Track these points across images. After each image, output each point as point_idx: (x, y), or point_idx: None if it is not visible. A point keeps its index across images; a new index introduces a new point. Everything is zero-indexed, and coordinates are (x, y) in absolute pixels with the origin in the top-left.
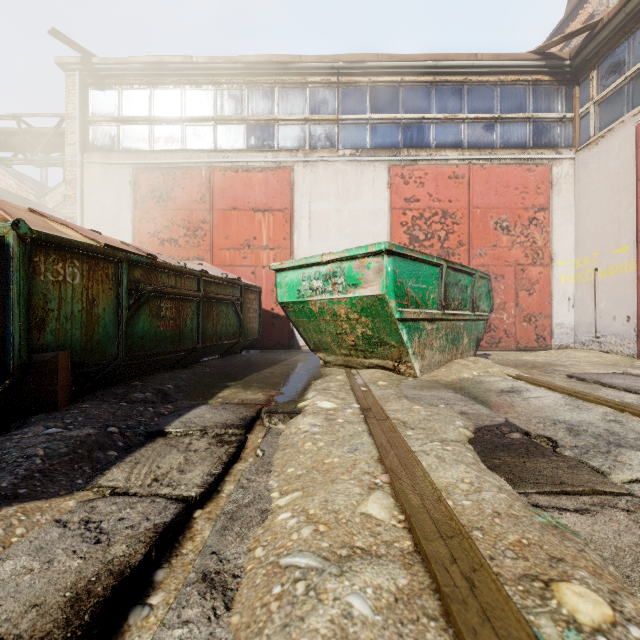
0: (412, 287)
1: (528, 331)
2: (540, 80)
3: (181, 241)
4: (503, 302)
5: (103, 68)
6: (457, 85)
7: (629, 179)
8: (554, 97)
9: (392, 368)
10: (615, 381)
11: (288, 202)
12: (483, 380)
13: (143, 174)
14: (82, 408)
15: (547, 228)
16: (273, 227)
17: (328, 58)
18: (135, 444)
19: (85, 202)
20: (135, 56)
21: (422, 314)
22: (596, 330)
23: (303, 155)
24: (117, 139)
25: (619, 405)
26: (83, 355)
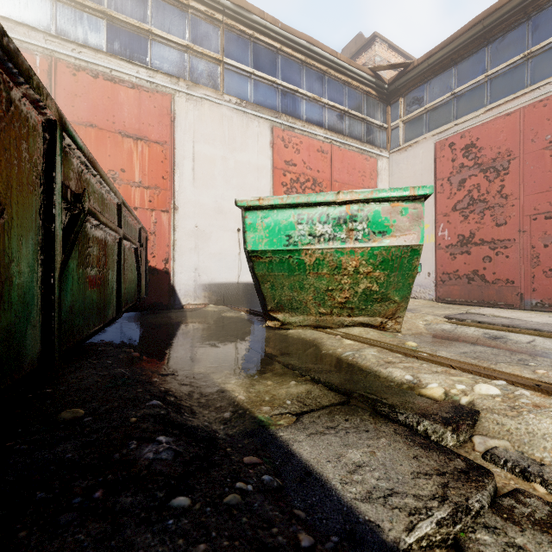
0: None
1: None
2: (370, 93)
3: None
4: None
5: None
6: (321, 73)
7: (430, 178)
8: (377, 109)
9: (377, 325)
10: (483, 319)
11: (168, 135)
12: (444, 328)
13: None
14: None
15: None
16: (148, 161)
17: None
18: None
19: None
20: None
21: None
22: None
23: (186, 86)
24: None
25: None
26: None
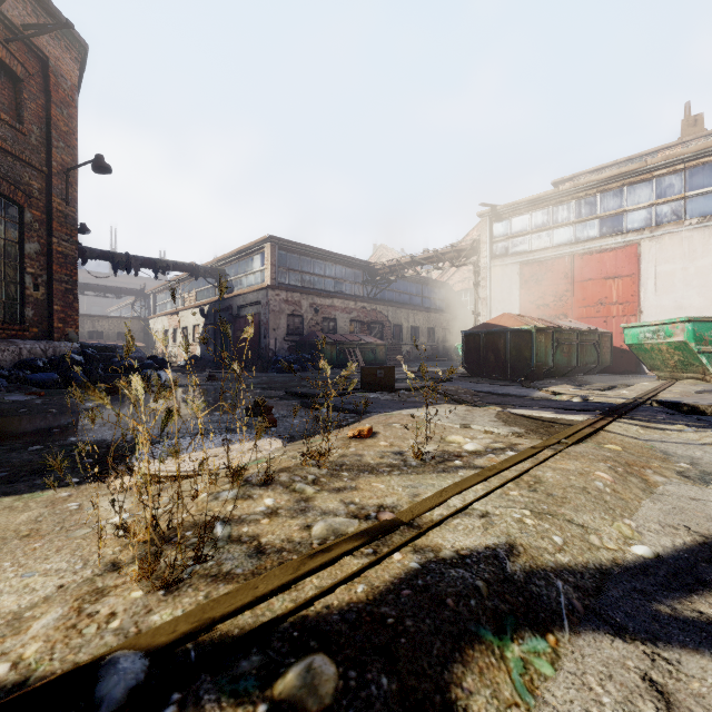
0: (710, 336)
1: None
2: None
3: (550, 305)
4: None
5: (502, 211)
6: None
7: None
8: None
9: (701, 378)
10: None
11: (635, 269)
12: None
13: (526, 267)
14: (550, 380)
15: None
16: (621, 288)
17: (673, 156)
18: (575, 386)
19: (491, 288)
20: (521, 199)
21: None
22: None
23: (649, 232)
24: (509, 248)
25: None
26: (544, 365)
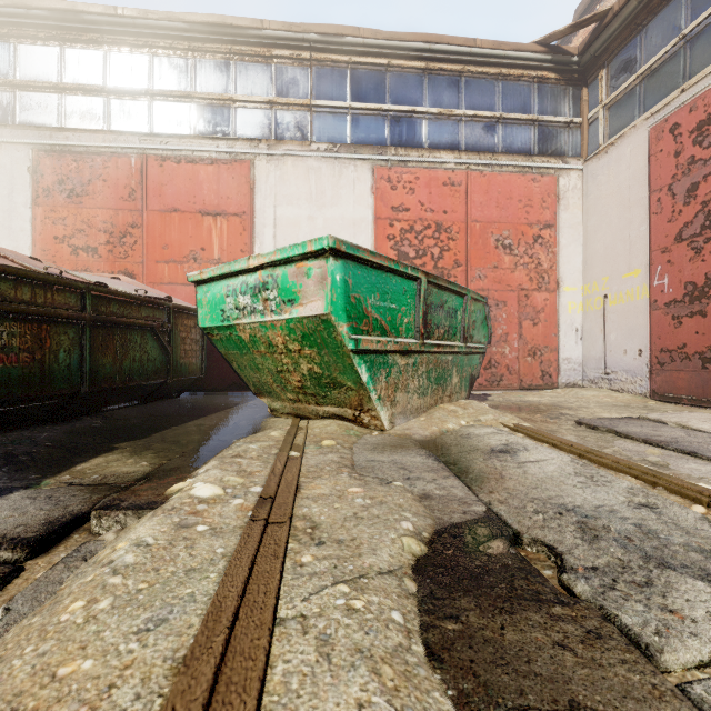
0: (375, 306)
1: (533, 367)
2: (546, 77)
3: (102, 250)
4: (505, 333)
5: None
6: (453, 75)
7: (641, 192)
8: (561, 98)
9: (353, 418)
10: (632, 429)
11: (247, 205)
12: (471, 433)
13: (47, 158)
14: None
15: (553, 248)
16: (227, 236)
17: (297, 27)
18: None
19: None
20: None
21: (390, 344)
22: (606, 366)
23: (266, 146)
24: (11, 110)
25: (648, 474)
26: None
